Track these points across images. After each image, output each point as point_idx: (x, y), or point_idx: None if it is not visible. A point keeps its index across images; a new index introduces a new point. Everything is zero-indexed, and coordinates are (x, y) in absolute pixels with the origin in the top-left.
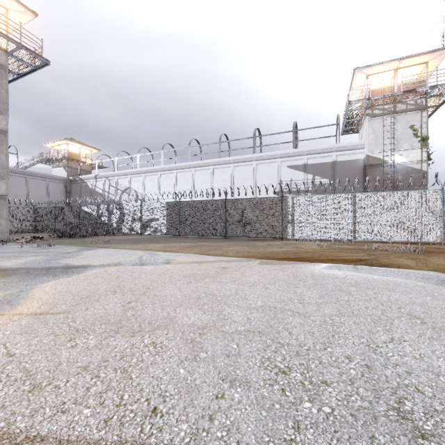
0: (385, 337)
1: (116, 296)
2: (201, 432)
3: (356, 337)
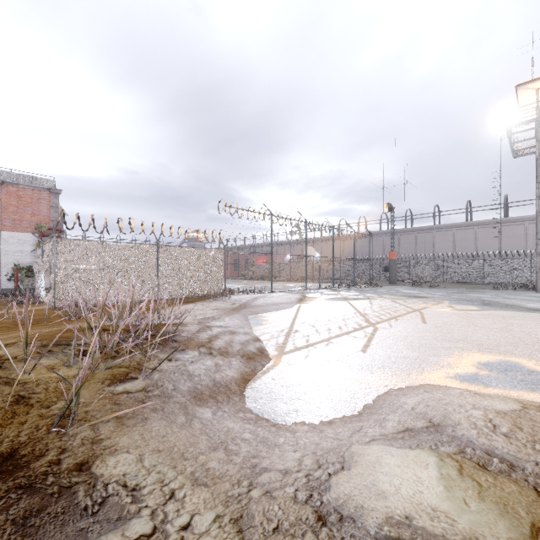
0: (489, 335)
1: (496, 317)
2: (429, 320)
3: (484, 333)
